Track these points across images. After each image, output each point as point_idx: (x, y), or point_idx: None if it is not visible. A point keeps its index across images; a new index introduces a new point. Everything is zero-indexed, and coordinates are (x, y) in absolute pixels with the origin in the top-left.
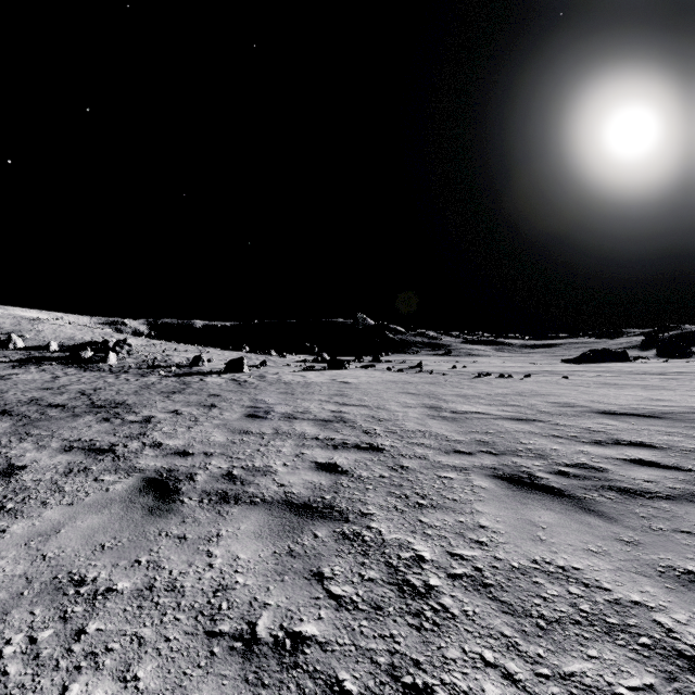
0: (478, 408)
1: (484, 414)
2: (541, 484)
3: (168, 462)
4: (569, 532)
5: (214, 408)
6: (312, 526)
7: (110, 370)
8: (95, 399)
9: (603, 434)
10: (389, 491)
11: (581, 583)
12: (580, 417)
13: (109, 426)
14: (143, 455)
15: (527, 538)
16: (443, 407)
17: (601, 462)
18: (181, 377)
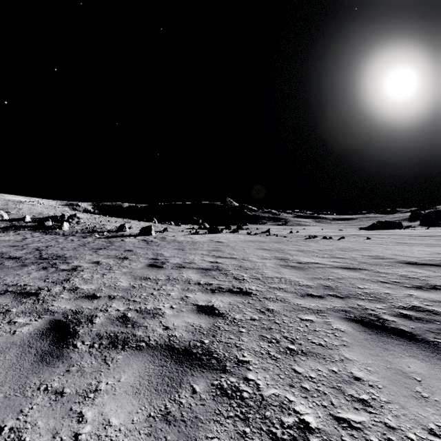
0: (315, 260)
1: (321, 264)
2: (392, 328)
3: (77, 304)
4: None
5: (126, 260)
6: (190, 377)
7: (63, 234)
8: (43, 253)
9: (418, 280)
10: (260, 334)
11: None
12: (393, 266)
13: (44, 273)
14: (59, 298)
15: (408, 394)
16: (290, 259)
17: (431, 305)
18: (109, 238)
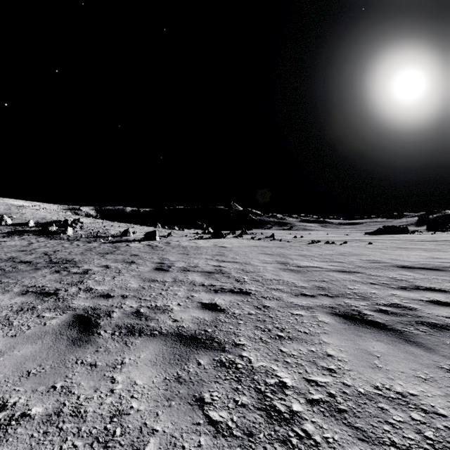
0: (314, 264)
1: (319, 268)
2: (369, 320)
3: (94, 302)
4: (399, 360)
5: (133, 264)
6: (196, 354)
7: (67, 239)
8: (53, 257)
9: (405, 282)
10: (255, 325)
11: (420, 409)
12: (386, 270)
13: (58, 276)
14: (77, 297)
15: (366, 365)
16: (290, 263)
17: (409, 302)
18: (114, 243)
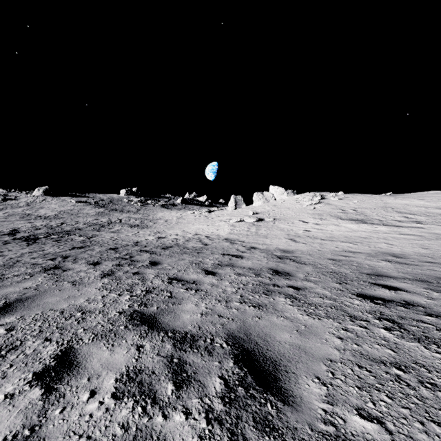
0: None
1: None
2: None
3: None
4: None
5: None
6: None
7: None
8: None
9: None
10: None
11: None
12: None
13: None
14: None
15: None
16: None
17: None
18: None
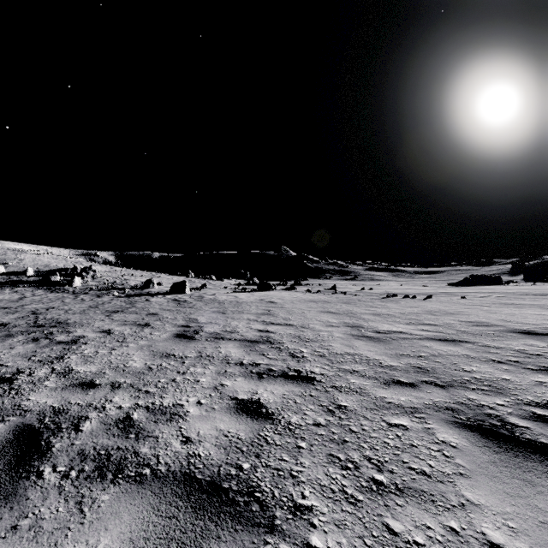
0: (398, 328)
1: (407, 334)
2: (527, 440)
3: (64, 397)
4: None
5: (146, 328)
6: (214, 542)
7: (73, 292)
8: (40, 317)
9: (545, 359)
10: (329, 453)
11: None
12: (503, 337)
13: (32, 347)
14: (41, 387)
15: None
16: (365, 326)
17: None
18: (131, 297)
